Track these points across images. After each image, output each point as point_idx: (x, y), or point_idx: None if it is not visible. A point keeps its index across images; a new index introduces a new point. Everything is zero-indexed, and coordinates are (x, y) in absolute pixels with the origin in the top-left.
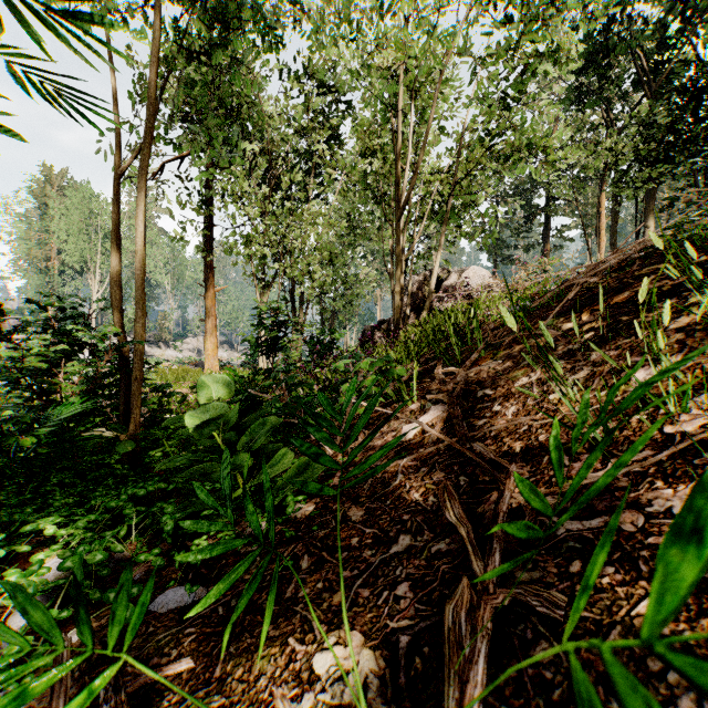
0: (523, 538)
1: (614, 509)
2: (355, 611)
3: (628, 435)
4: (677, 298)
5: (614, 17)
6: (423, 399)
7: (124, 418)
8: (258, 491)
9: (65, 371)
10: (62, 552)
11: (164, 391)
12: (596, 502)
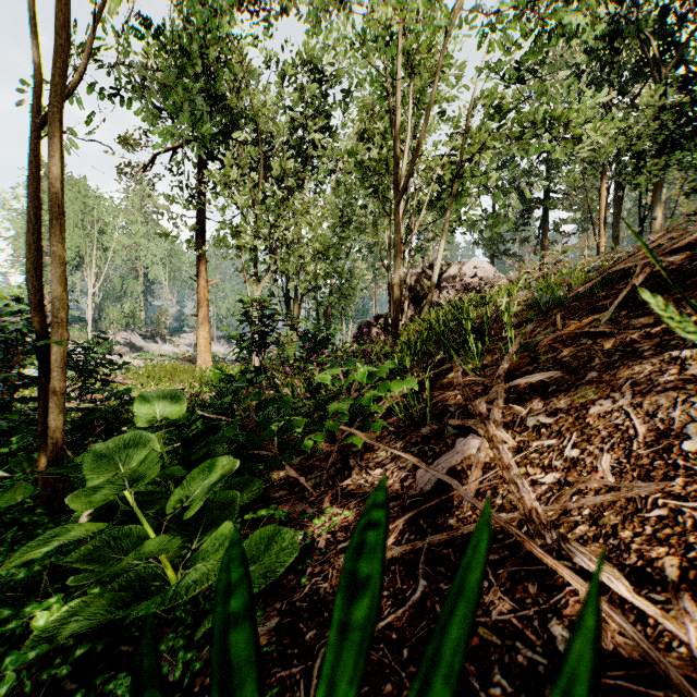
0: None
1: None
2: None
3: None
4: None
5: None
6: (440, 422)
7: (43, 443)
8: None
9: None
10: None
11: (125, 397)
12: None
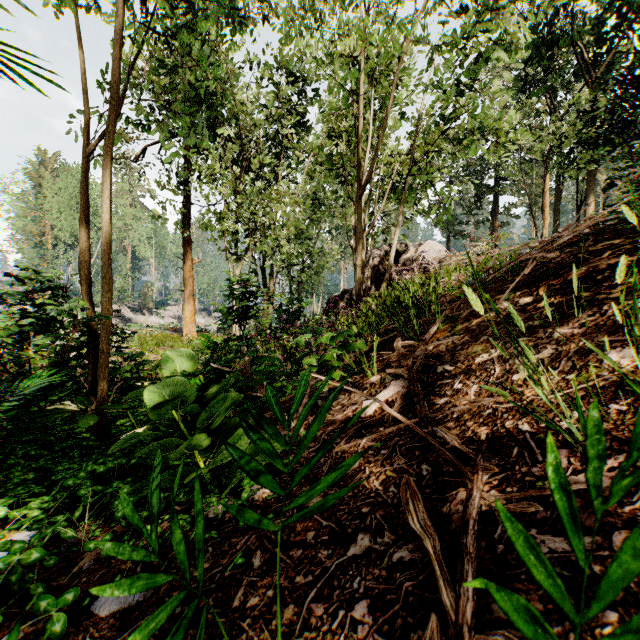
0: (527, 635)
1: (606, 528)
2: (306, 636)
3: (609, 429)
4: (639, 274)
5: (558, 12)
6: (383, 373)
7: (92, 390)
8: (219, 466)
9: (36, 343)
10: (4, 544)
11: (137, 359)
12: (583, 516)
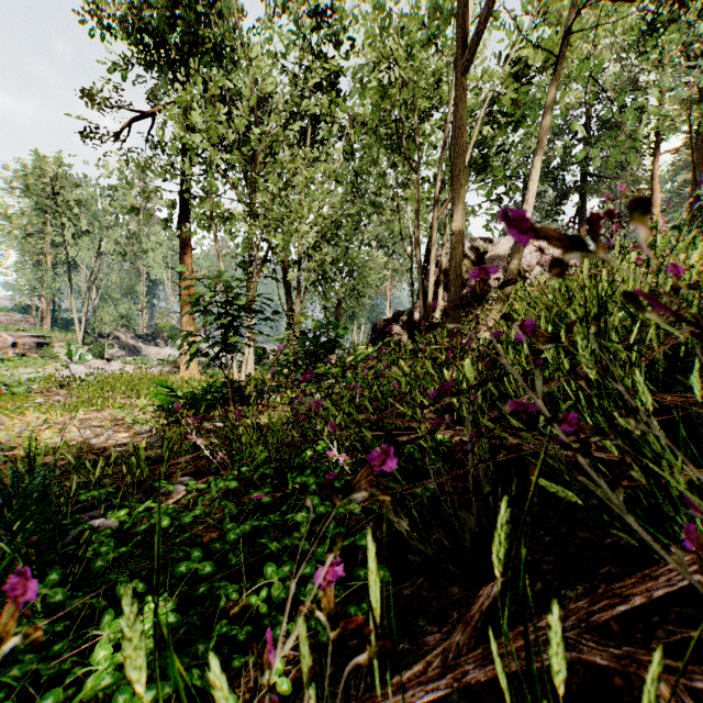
0: None
1: None
2: None
3: None
4: None
5: None
6: None
7: None
8: None
9: None
10: None
11: None
12: None
